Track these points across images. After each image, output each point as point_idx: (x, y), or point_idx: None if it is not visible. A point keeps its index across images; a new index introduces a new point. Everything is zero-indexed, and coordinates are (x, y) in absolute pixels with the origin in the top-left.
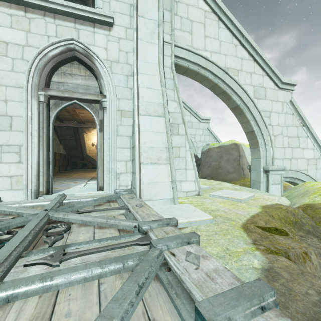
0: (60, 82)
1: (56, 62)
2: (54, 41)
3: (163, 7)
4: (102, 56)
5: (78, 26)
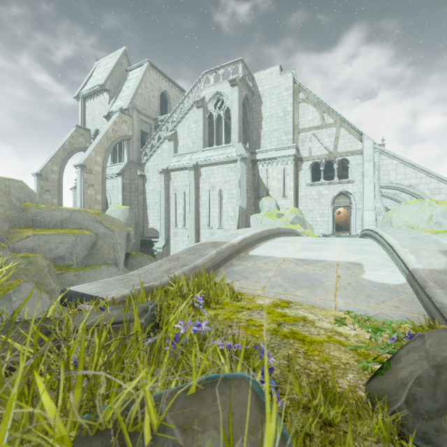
0: (337, 201)
1: (336, 196)
2: (336, 191)
3: (375, 169)
4: (350, 192)
5: (343, 184)
